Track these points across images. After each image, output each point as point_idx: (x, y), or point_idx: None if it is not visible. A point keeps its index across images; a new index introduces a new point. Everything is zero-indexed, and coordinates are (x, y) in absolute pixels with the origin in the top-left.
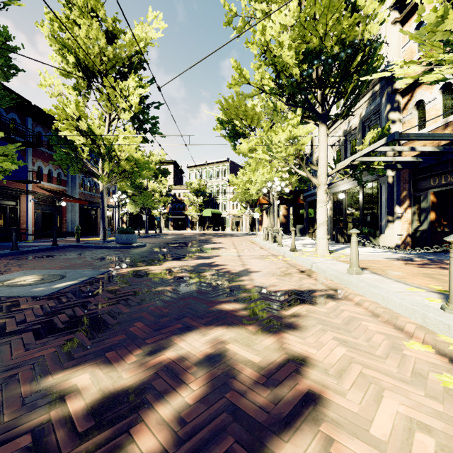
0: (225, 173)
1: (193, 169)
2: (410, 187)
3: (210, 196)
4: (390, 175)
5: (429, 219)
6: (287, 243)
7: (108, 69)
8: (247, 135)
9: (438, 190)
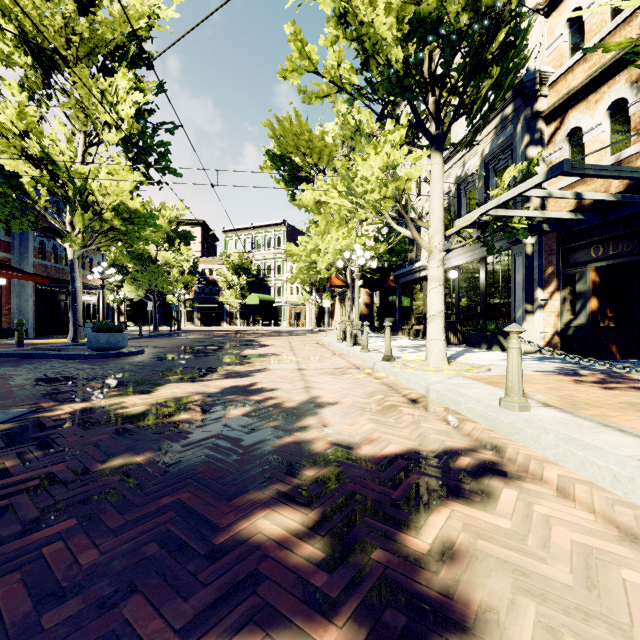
0: (280, 241)
1: (232, 235)
2: (559, 261)
3: (258, 275)
4: (528, 242)
5: (590, 309)
6: (374, 346)
7: (81, 56)
8: (312, 180)
9: (604, 264)
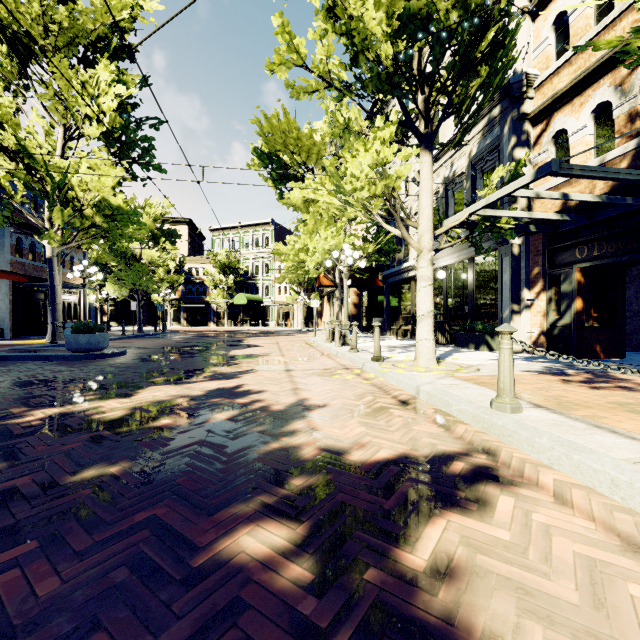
0: (268, 240)
1: (219, 233)
2: (545, 262)
3: (245, 275)
4: (515, 242)
5: (575, 309)
6: (362, 346)
7: (60, 46)
8: (301, 179)
9: (588, 264)
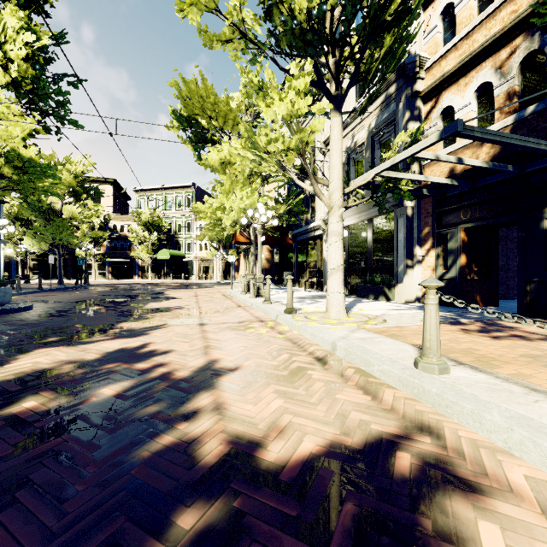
0: (190, 202)
1: (144, 194)
2: (434, 222)
3: (169, 232)
4: (409, 205)
5: (460, 264)
6: (275, 298)
7: None
8: (218, 143)
9: (472, 225)
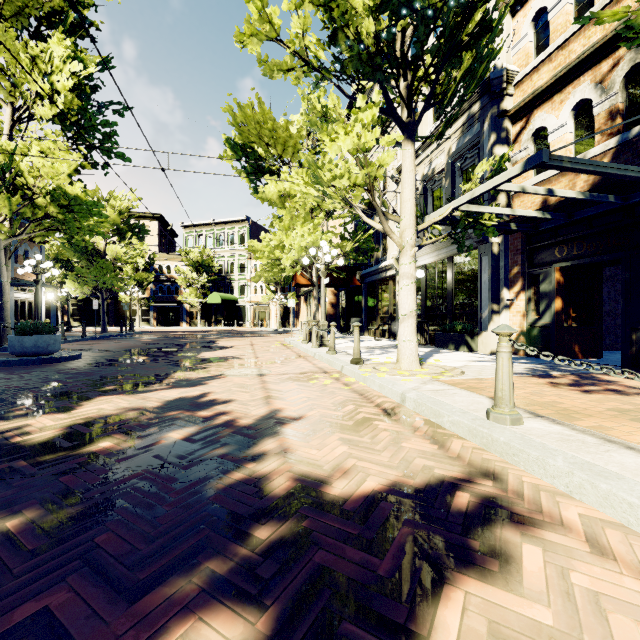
0: (243, 238)
1: (192, 230)
2: (524, 261)
3: (220, 273)
4: (495, 241)
5: (555, 309)
6: (340, 347)
7: (7, 15)
8: (276, 173)
9: (568, 264)
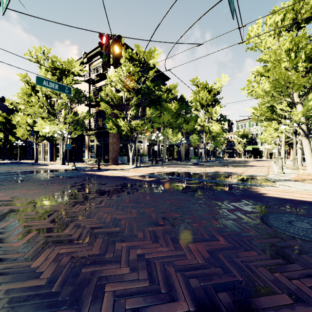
0: None
1: (240, 122)
2: None
3: (251, 137)
4: None
5: None
6: None
7: (208, 102)
8: None
9: None
